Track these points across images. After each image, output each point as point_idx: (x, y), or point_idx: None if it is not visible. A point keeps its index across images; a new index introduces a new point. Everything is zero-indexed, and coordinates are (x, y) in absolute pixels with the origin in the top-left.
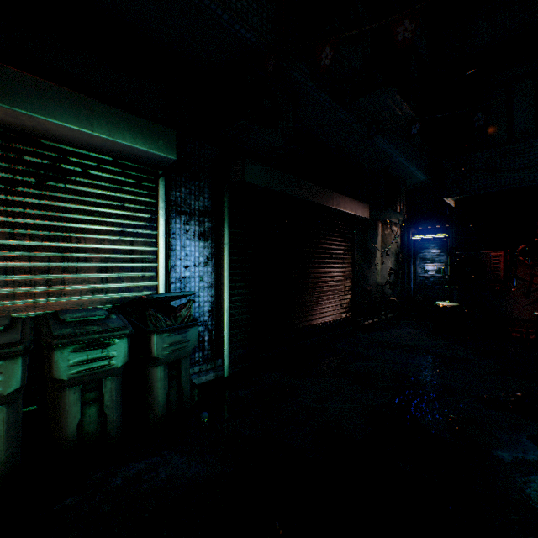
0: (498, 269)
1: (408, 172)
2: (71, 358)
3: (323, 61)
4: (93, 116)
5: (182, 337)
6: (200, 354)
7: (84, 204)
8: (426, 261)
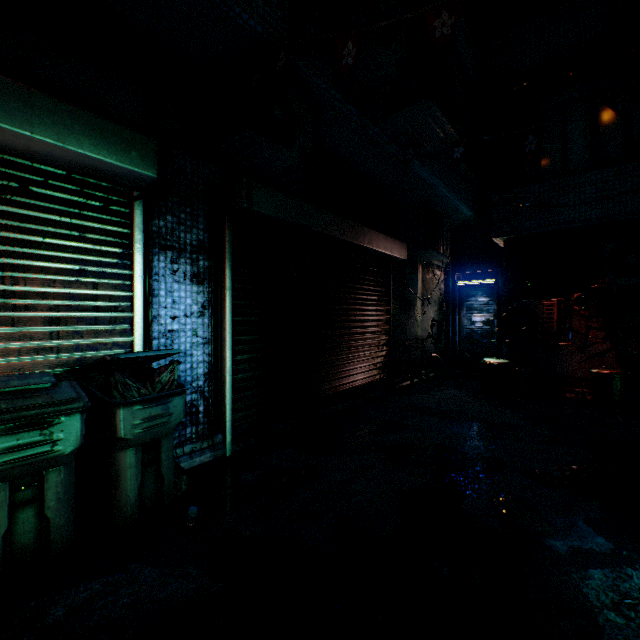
0: (552, 320)
1: (452, 207)
2: None
3: (344, 60)
4: (33, 112)
5: (162, 410)
6: (193, 429)
7: (24, 233)
8: (473, 310)
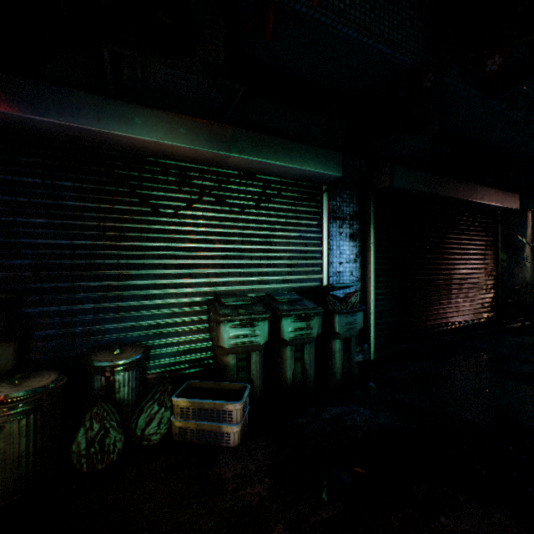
0: None
1: None
2: (290, 326)
3: (491, 69)
4: (292, 153)
5: (353, 319)
6: None
7: (278, 217)
8: None
